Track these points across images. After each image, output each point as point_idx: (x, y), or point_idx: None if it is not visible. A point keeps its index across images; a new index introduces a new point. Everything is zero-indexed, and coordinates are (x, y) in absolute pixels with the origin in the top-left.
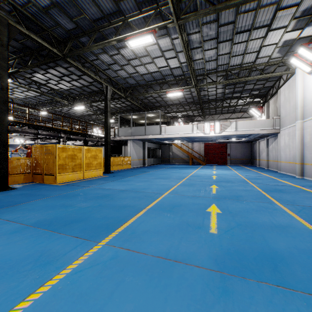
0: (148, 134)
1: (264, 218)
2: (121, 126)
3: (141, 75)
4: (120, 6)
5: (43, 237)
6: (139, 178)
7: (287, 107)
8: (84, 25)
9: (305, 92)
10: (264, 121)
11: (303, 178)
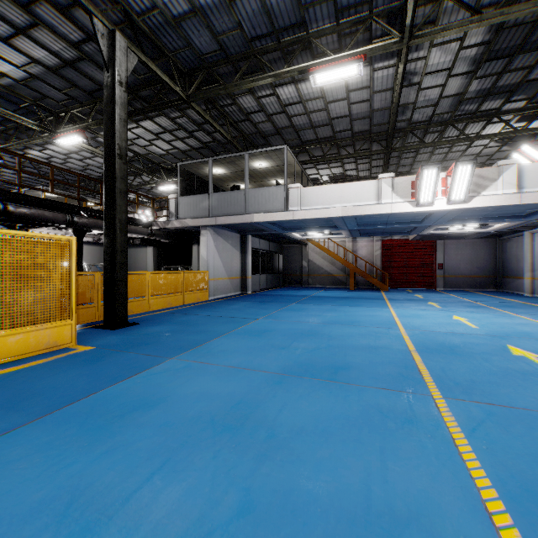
0: (254, 210)
1: None
2: None
3: (229, 0)
4: None
5: None
6: (209, 369)
7: None
8: None
9: None
10: None
11: None
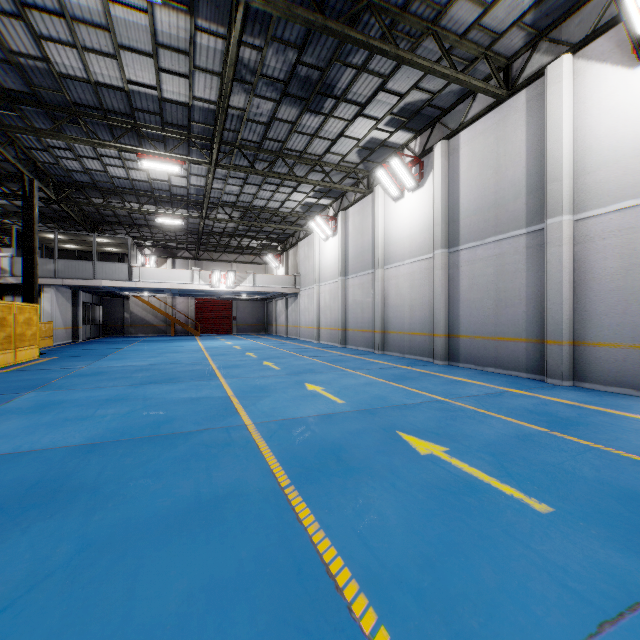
0: (103, 278)
1: (301, 362)
2: None
3: (112, 177)
4: (137, 113)
5: (171, 384)
6: (132, 355)
7: (307, 265)
8: (50, 98)
9: (321, 257)
10: (285, 277)
11: (320, 342)
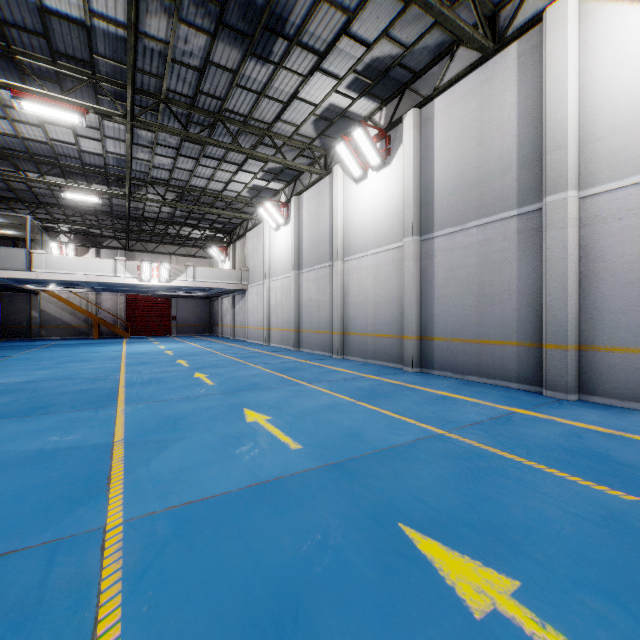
0: None
1: (245, 373)
2: None
3: None
4: (9, 30)
5: (30, 419)
6: (15, 366)
7: (256, 259)
8: None
9: (272, 249)
10: (231, 271)
11: (271, 345)
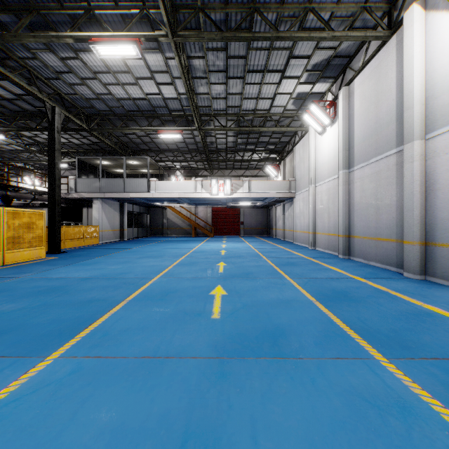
0: (130, 191)
1: (272, 295)
2: (81, 175)
3: (117, 99)
4: None
5: None
6: (114, 258)
7: (302, 168)
8: None
9: (317, 154)
10: (280, 182)
11: (316, 249)
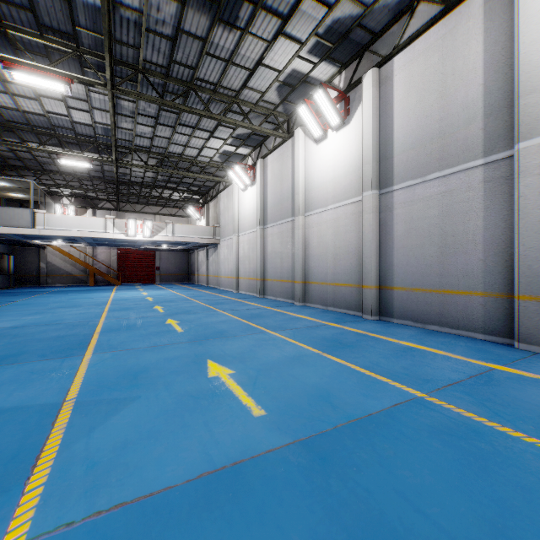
0: None
1: (213, 319)
2: None
3: None
4: None
5: None
6: (13, 311)
7: (226, 216)
8: None
9: (240, 207)
10: (205, 228)
11: (239, 292)
